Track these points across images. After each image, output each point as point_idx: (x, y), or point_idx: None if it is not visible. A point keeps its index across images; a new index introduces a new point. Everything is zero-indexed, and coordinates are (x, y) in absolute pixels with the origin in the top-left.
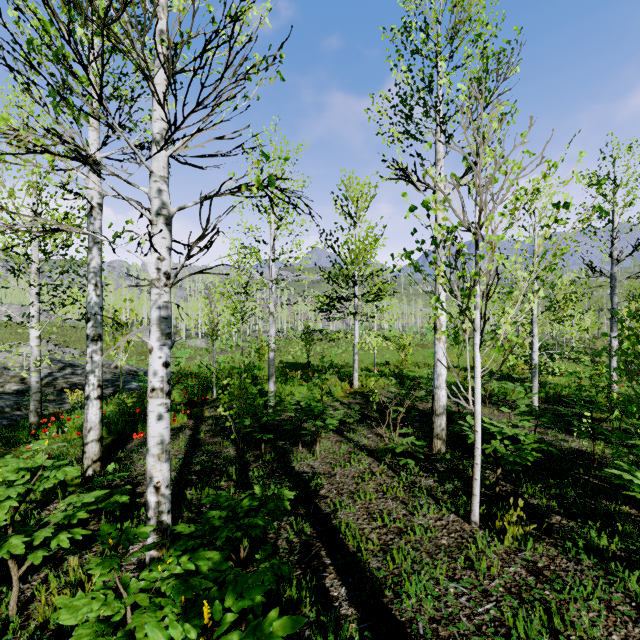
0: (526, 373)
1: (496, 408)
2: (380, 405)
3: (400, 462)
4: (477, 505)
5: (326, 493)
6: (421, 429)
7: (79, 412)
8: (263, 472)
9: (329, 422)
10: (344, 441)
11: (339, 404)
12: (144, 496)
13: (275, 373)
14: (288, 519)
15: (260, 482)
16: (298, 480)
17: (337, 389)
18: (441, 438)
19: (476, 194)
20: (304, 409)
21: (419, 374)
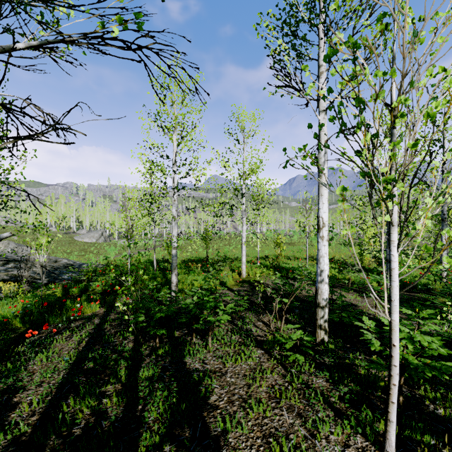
0: (372, 264)
1: (357, 294)
2: (264, 292)
3: (290, 358)
4: (394, 433)
5: (216, 401)
6: (301, 316)
7: (4, 302)
8: (154, 370)
9: (220, 318)
10: (235, 331)
11: (230, 292)
12: (17, 409)
13: (181, 265)
14: (169, 448)
15: (147, 388)
16: (188, 381)
17: (229, 278)
18: (324, 329)
19: (393, 62)
20: (197, 304)
21: (291, 265)
